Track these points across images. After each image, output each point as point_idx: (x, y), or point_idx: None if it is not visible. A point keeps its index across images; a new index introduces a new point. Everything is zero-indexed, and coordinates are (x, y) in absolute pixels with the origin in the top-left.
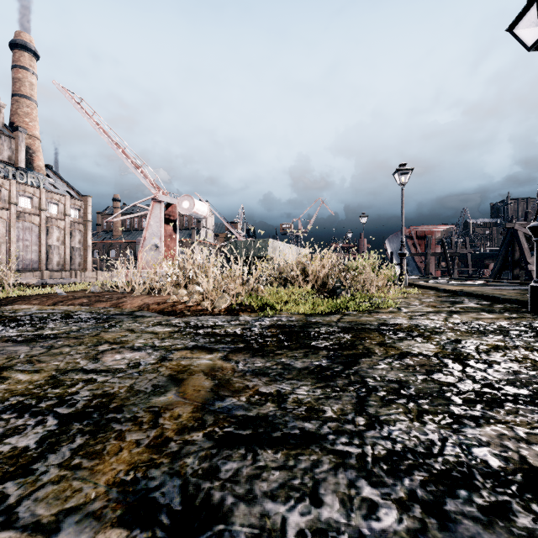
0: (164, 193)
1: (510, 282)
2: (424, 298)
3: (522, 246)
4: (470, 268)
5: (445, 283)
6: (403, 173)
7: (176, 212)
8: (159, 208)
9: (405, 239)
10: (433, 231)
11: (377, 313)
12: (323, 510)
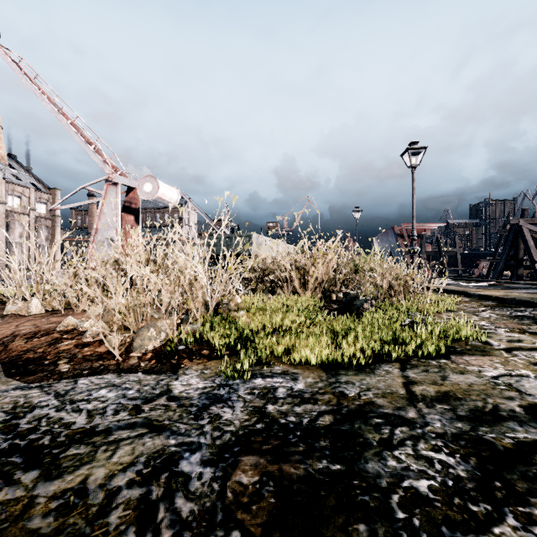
0: (123, 175)
1: (528, 283)
2: (476, 311)
3: (528, 244)
4: (460, 268)
5: (457, 285)
6: (413, 154)
7: (138, 198)
8: (114, 193)
9: (396, 237)
10: (423, 229)
11: (457, 354)
12: None
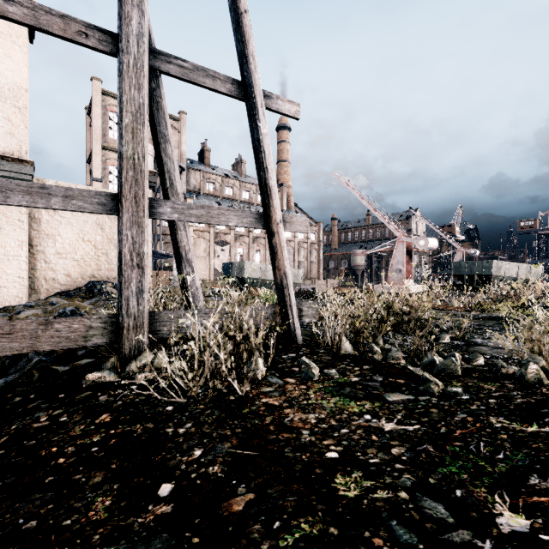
0: (403, 234)
1: None
2: None
3: None
4: None
5: None
6: None
7: (411, 246)
8: (401, 246)
9: None
10: None
11: None
12: (489, 328)
